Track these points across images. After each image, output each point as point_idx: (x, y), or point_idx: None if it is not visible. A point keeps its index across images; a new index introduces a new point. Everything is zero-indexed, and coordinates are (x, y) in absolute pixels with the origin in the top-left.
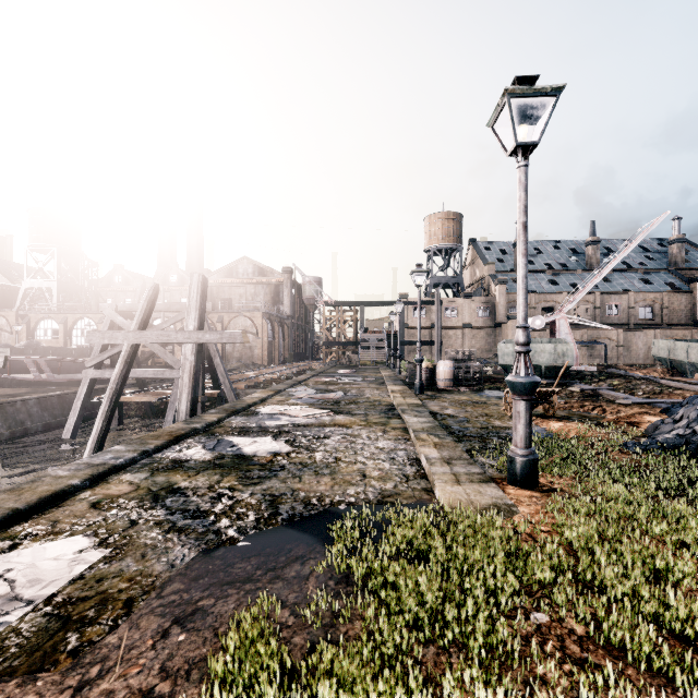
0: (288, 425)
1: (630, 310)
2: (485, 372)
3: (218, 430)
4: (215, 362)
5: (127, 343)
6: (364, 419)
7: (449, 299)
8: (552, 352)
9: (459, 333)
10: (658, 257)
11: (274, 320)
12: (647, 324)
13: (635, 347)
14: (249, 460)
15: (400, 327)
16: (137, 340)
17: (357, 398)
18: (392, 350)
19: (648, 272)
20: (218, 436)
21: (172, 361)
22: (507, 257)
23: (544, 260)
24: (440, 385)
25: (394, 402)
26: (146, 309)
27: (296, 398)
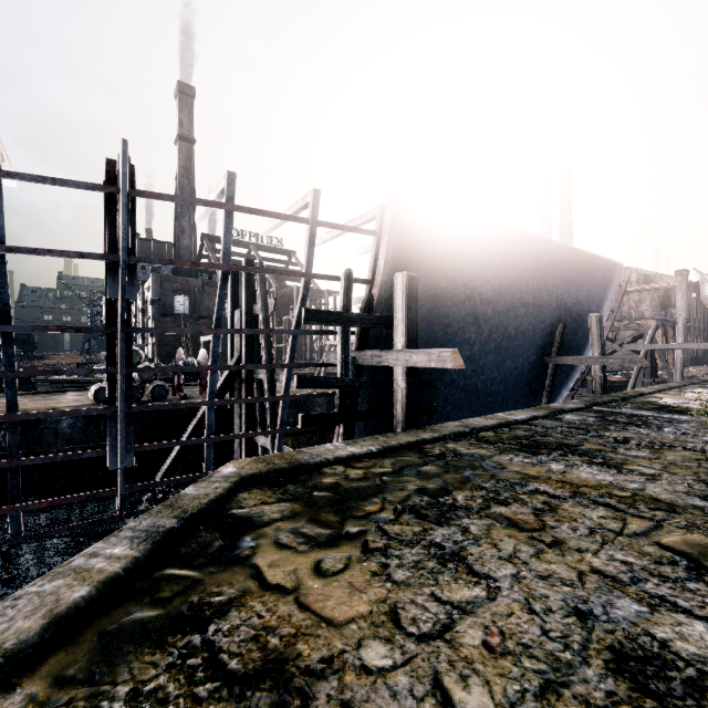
0: None
1: None
2: None
3: (705, 384)
4: (660, 360)
5: (643, 349)
6: None
7: None
8: None
9: None
10: None
11: (666, 325)
12: None
13: None
14: None
15: None
16: (649, 348)
17: None
18: None
19: None
20: None
21: None
22: None
23: None
24: None
25: None
26: (652, 334)
27: None
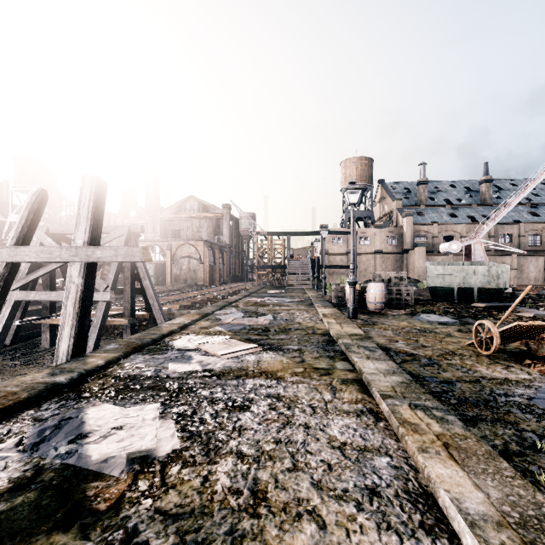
0: (196, 374)
1: (521, 238)
2: (405, 293)
3: (93, 384)
4: (144, 284)
5: None
6: (300, 360)
7: (363, 229)
8: (485, 274)
9: (371, 258)
10: (542, 194)
11: (215, 247)
12: (535, 250)
13: (527, 270)
14: (72, 499)
15: (321, 254)
16: (12, 258)
17: (287, 324)
18: (315, 273)
19: (534, 206)
20: (80, 402)
21: (97, 283)
22: (411, 195)
23: (443, 196)
24: (370, 307)
25: (331, 332)
26: (27, 219)
27: (221, 324)
